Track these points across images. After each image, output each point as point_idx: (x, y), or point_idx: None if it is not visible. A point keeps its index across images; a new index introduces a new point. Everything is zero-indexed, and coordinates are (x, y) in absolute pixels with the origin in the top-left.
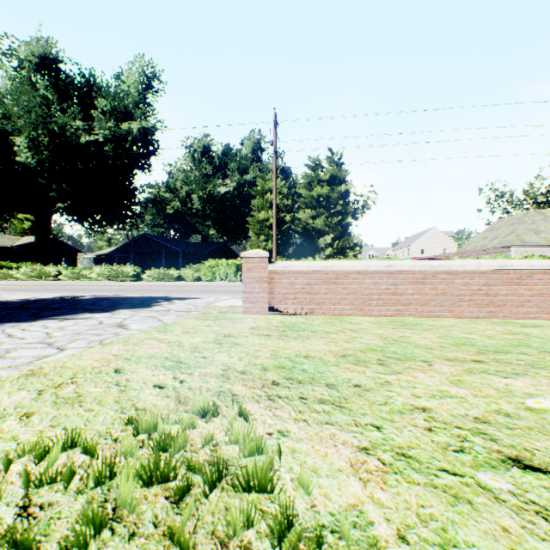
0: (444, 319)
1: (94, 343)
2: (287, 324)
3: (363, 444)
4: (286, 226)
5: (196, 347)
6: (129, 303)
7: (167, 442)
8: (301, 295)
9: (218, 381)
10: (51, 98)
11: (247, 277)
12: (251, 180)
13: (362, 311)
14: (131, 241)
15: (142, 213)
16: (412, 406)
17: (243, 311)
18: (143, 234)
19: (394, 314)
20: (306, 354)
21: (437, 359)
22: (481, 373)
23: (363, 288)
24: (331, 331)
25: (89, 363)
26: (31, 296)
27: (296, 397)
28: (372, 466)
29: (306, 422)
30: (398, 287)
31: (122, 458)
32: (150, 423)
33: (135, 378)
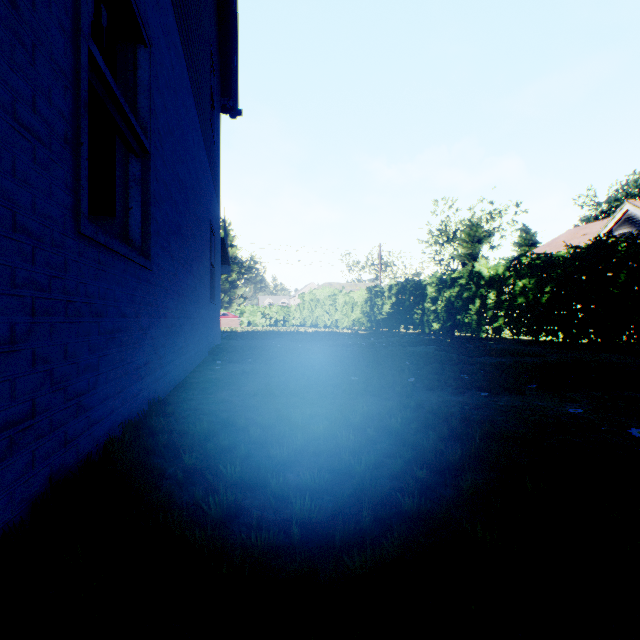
0: None
1: None
2: None
3: None
4: None
5: None
6: None
7: None
8: None
9: None
10: None
11: None
12: None
13: None
14: None
15: None
16: None
17: None
18: None
19: None
20: None
21: None
22: None
23: None
24: None
25: None
26: None
27: None
28: None
29: None
30: None
31: None
32: None
33: None
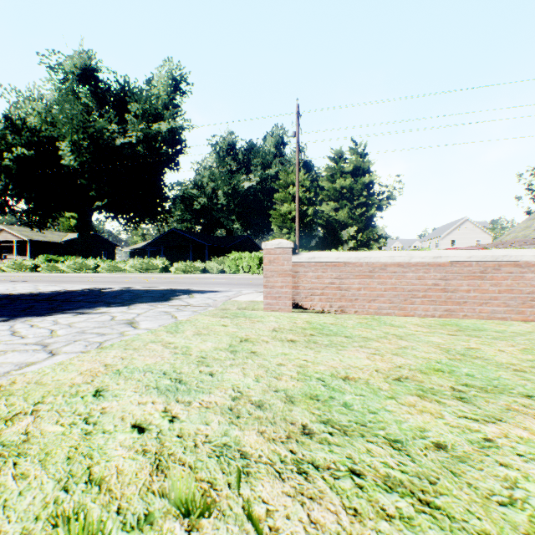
0: (512, 322)
1: (91, 346)
2: (314, 325)
3: None
4: (308, 219)
5: (204, 357)
6: (149, 296)
7: None
8: (329, 290)
9: (223, 422)
10: (91, 105)
11: (268, 269)
12: (273, 175)
13: (403, 310)
14: (162, 236)
15: (170, 209)
16: None
17: (264, 308)
18: (172, 228)
19: (443, 314)
20: (345, 374)
21: None
22: None
23: (404, 283)
24: (370, 336)
25: (71, 378)
26: (62, 288)
27: (343, 469)
28: None
29: None
30: (449, 282)
31: None
32: None
33: (113, 408)
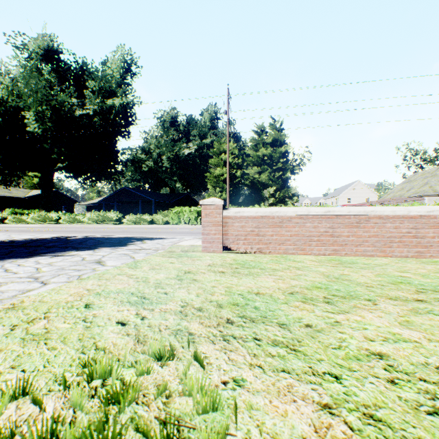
0: (377, 258)
1: (73, 278)
2: (239, 262)
3: (324, 400)
4: (237, 180)
5: (159, 283)
6: (109, 243)
7: (118, 392)
8: (250, 236)
9: (176, 319)
10: (53, 81)
11: (205, 221)
12: (209, 144)
13: (303, 250)
14: (115, 193)
15: (123, 170)
16: (367, 352)
17: (202, 250)
18: (124, 187)
19: (331, 253)
20: (257, 291)
21: (380, 298)
22: (427, 314)
23: (304, 230)
24: (278, 268)
25: (64, 298)
26: (33, 237)
27: (250, 338)
28: (339, 432)
29: (261, 368)
30: (335, 230)
31: (70, 411)
32: (105, 368)
33: (101, 314)
